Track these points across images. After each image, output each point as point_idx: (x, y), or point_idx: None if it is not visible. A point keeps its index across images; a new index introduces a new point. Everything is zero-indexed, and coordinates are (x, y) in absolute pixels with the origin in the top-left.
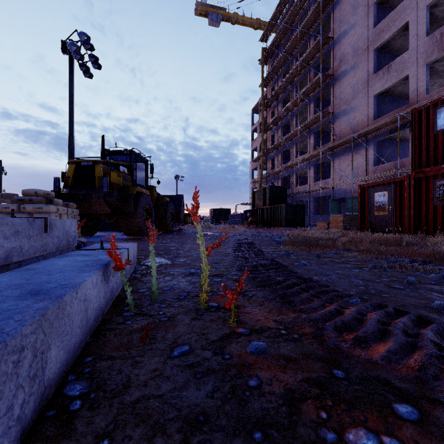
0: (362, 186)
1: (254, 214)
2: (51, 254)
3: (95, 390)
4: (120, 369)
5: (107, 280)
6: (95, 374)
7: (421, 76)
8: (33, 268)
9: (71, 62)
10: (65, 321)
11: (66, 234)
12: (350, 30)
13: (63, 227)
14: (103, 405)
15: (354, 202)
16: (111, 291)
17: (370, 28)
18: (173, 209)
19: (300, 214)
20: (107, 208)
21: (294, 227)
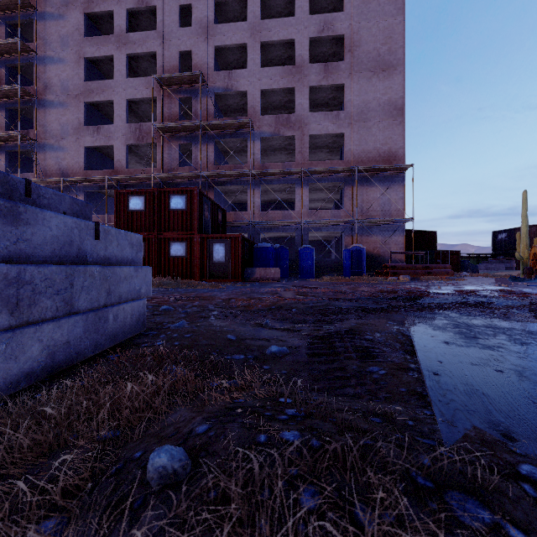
0: None
1: None
2: None
3: None
4: None
5: None
6: None
7: (123, 152)
8: None
9: None
10: None
11: None
12: (59, 63)
13: None
14: None
15: None
16: None
17: (81, 78)
18: None
19: None
20: None
21: None
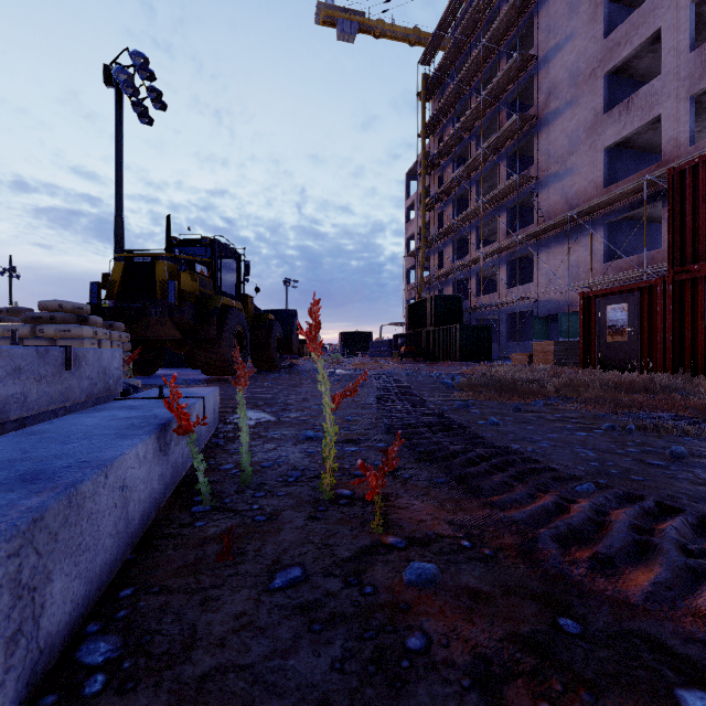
0: (586, 296)
1: (411, 340)
2: (78, 407)
3: (132, 654)
4: (179, 612)
5: (166, 451)
6: (135, 622)
7: (682, 116)
8: (40, 431)
9: (119, 99)
10: (83, 528)
11: (103, 373)
12: (566, 44)
13: (98, 362)
14: (144, 684)
15: (572, 322)
16: (173, 469)
17: (597, 40)
18: (280, 333)
19: (484, 340)
20: (175, 331)
21: (474, 361)
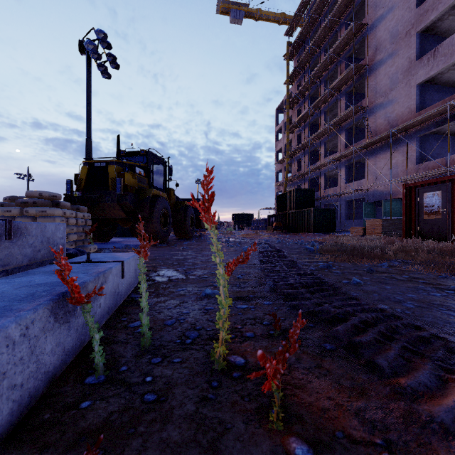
0: (408, 186)
1: (279, 218)
2: (22, 269)
3: None
4: None
5: (67, 318)
6: None
7: None
8: None
9: (89, 62)
10: None
11: (47, 242)
12: (388, 14)
13: (42, 233)
14: None
15: (393, 206)
16: (78, 332)
17: (411, 10)
18: (192, 214)
19: (330, 218)
20: (121, 212)
21: (323, 232)
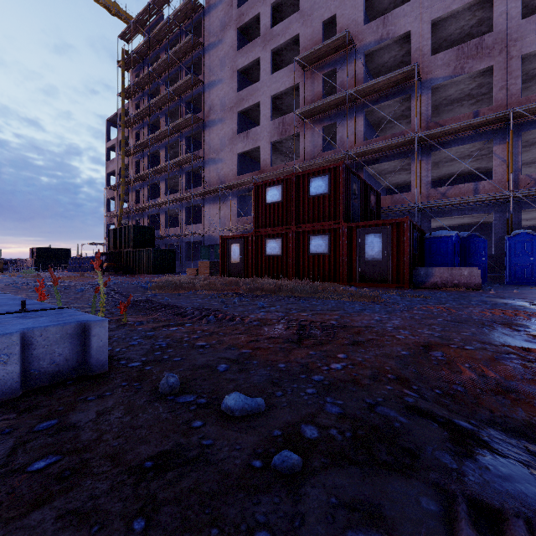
0: (223, 238)
1: (112, 258)
2: None
3: None
4: None
5: None
6: None
7: (268, 151)
8: None
9: None
10: None
11: None
12: (219, 84)
13: None
14: None
15: None
16: None
17: (234, 91)
18: None
19: (171, 259)
20: None
21: (163, 274)
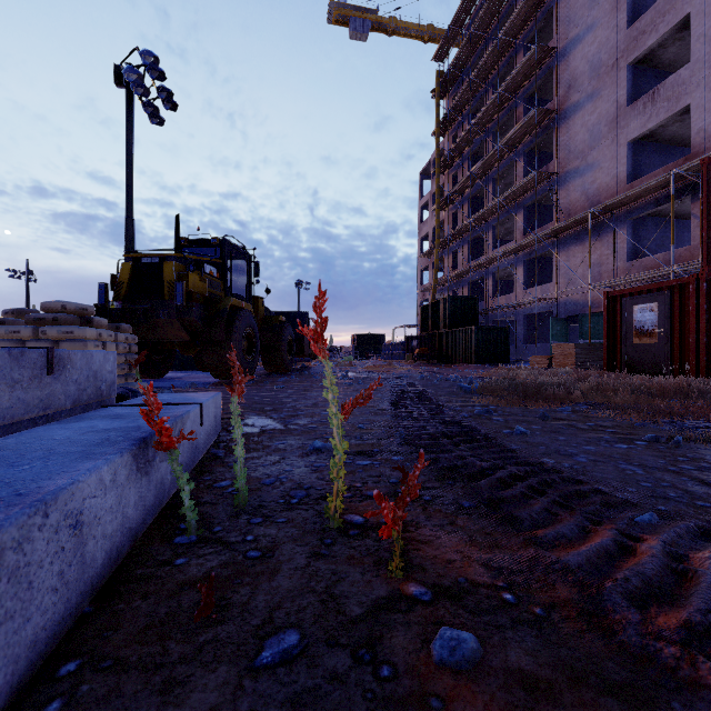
0: (611, 295)
1: (424, 342)
2: (64, 414)
3: None
4: (131, 705)
5: (147, 470)
6: None
7: None
8: None
9: (130, 99)
10: None
11: (94, 378)
12: (586, 35)
13: (88, 365)
14: None
15: (594, 323)
16: (157, 489)
17: (620, 30)
18: (291, 335)
19: (501, 342)
20: (184, 333)
21: (491, 364)
